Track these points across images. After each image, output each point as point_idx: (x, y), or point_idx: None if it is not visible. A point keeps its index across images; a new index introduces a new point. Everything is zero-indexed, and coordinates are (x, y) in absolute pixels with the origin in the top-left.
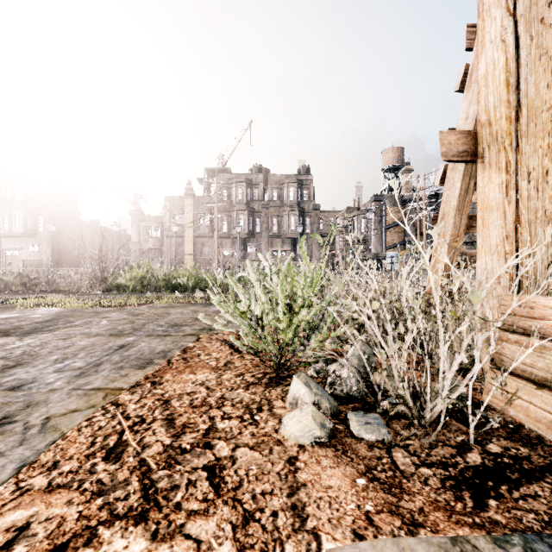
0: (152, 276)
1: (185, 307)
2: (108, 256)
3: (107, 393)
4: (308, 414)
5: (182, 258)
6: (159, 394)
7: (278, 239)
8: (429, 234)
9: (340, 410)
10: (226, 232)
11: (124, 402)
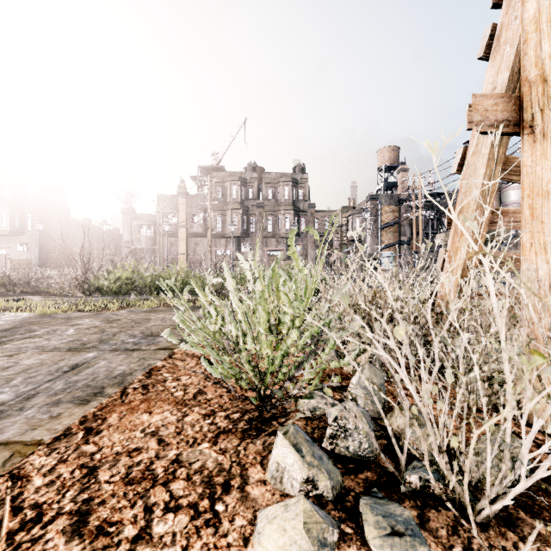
0: (138, 277)
1: (169, 311)
2: (93, 256)
3: (14, 453)
4: (297, 517)
5: (175, 257)
6: (88, 454)
7: (272, 238)
8: (424, 233)
9: (346, 486)
10: (220, 231)
11: (30, 472)
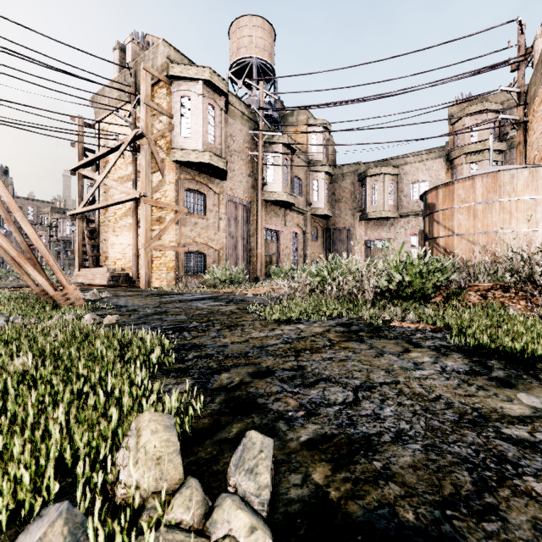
0: None
1: None
2: None
3: None
4: None
5: None
6: None
7: None
8: None
9: None
10: None
11: None
